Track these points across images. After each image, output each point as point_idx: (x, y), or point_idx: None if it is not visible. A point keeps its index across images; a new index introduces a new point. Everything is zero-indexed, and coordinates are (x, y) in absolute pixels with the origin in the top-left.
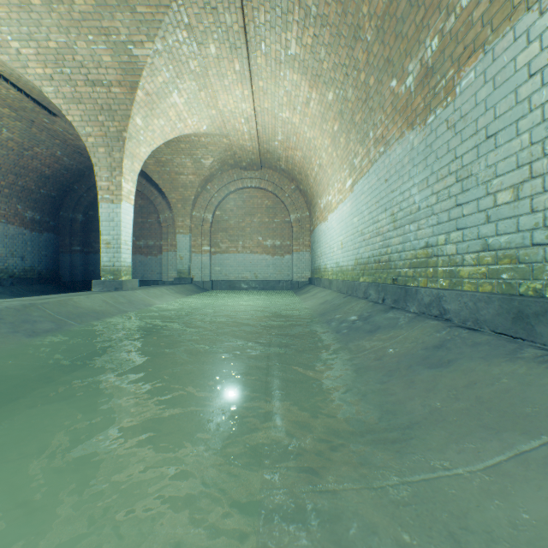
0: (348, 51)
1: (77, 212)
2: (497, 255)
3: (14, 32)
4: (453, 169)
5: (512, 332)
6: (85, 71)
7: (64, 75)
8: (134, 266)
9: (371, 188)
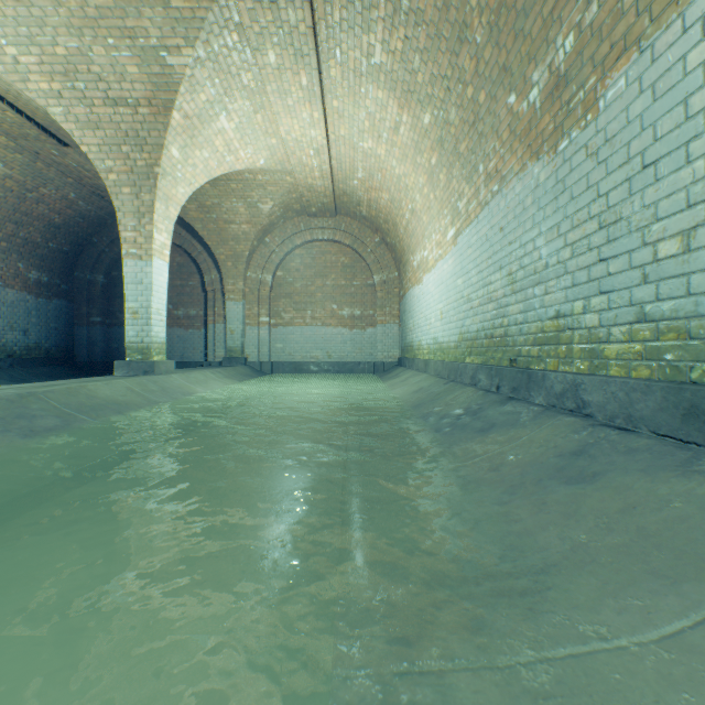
0: (450, 58)
1: (97, 273)
2: (659, 328)
3: (9, 33)
4: (595, 212)
5: (682, 434)
6: (104, 86)
7: (77, 92)
8: (170, 343)
9: (480, 240)
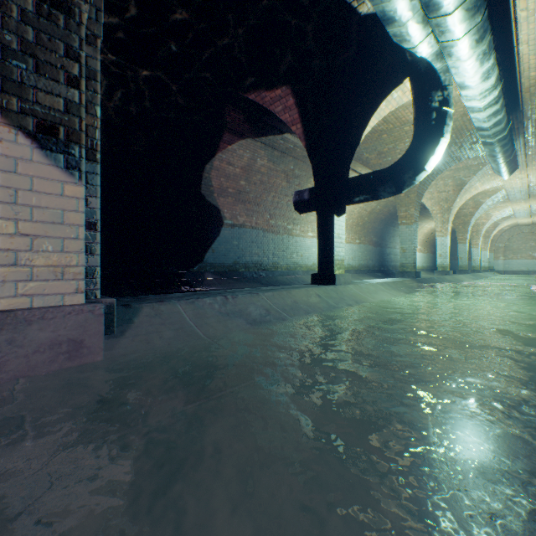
0: None
1: None
2: None
3: None
4: None
5: None
6: None
7: None
8: None
9: None
